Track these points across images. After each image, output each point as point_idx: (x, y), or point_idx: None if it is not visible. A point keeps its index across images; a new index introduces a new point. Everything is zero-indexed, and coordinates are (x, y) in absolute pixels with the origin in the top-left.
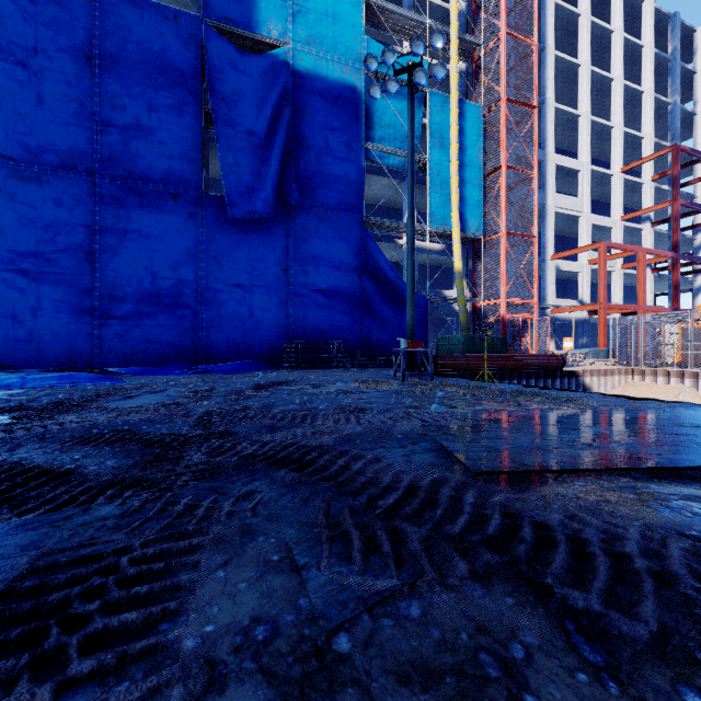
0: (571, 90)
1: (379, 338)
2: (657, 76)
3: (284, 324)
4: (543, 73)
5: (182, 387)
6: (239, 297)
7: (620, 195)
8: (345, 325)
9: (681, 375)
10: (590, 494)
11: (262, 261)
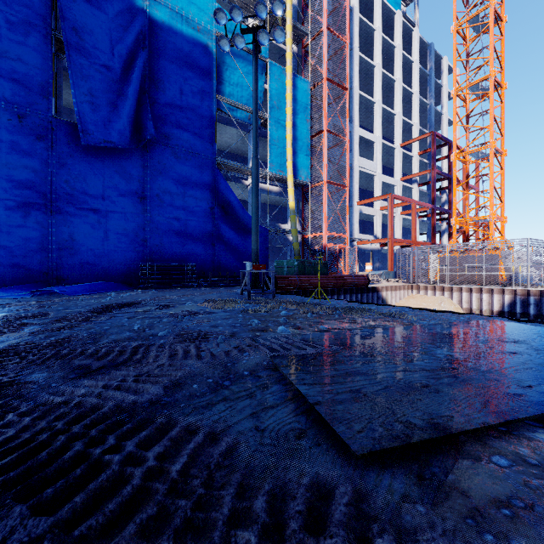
0: (369, 84)
1: (228, 262)
2: (421, 84)
3: (140, 248)
4: (351, 67)
5: (6, 312)
6: (93, 221)
7: (400, 163)
8: (199, 250)
9: (442, 289)
10: (537, 492)
11: (118, 188)
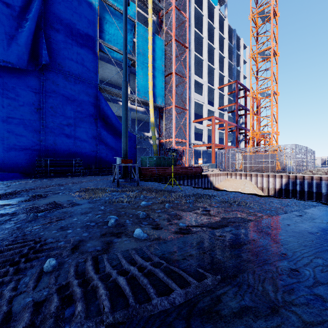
0: (199, 49)
1: (108, 157)
2: (228, 53)
3: (37, 146)
4: (189, 36)
5: None
6: None
7: (217, 98)
8: (85, 149)
9: (245, 175)
10: None
11: (17, 100)
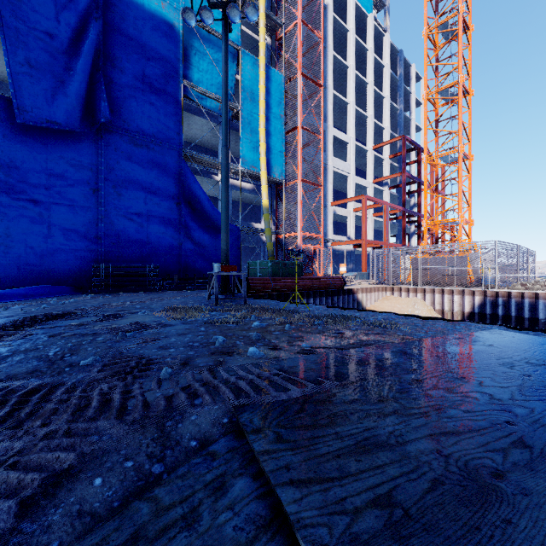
0: (342, 85)
1: (197, 263)
2: (391, 90)
3: (93, 246)
4: (325, 66)
5: None
6: (33, 214)
7: (372, 165)
8: (163, 250)
9: (416, 290)
10: None
11: (65, 177)
